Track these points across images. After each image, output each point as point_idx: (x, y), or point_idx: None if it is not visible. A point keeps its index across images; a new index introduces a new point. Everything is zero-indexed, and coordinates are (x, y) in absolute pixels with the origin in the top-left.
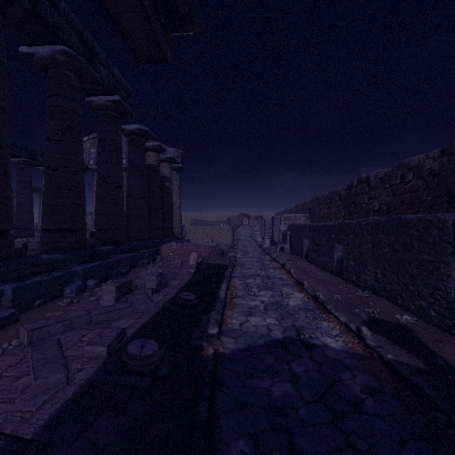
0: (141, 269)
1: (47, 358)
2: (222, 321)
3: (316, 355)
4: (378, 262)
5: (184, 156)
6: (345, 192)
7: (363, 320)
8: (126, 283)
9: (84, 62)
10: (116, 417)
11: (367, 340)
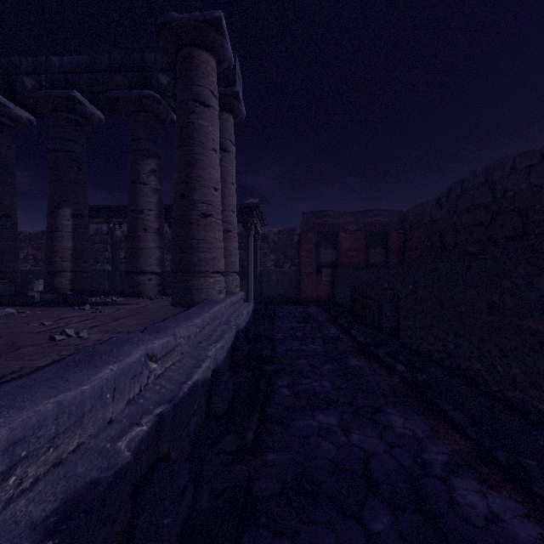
0: None
1: None
2: None
3: None
4: None
5: None
6: None
7: None
8: None
9: None
10: None
11: None
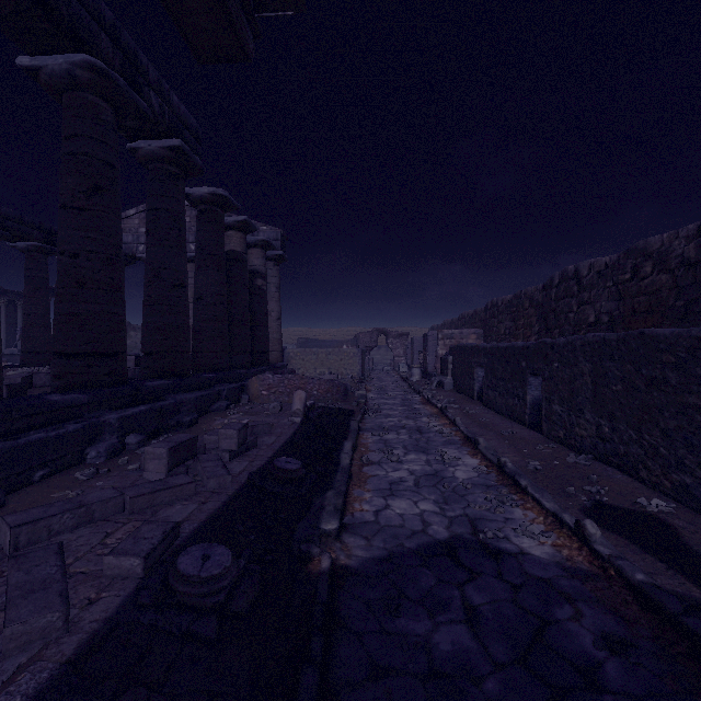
0: (215, 417)
1: (34, 581)
2: (345, 507)
3: (508, 572)
4: (604, 408)
5: (286, 238)
6: (541, 294)
7: (583, 506)
8: (187, 442)
9: (121, 82)
10: (148, 700)
11: (595, 544)
